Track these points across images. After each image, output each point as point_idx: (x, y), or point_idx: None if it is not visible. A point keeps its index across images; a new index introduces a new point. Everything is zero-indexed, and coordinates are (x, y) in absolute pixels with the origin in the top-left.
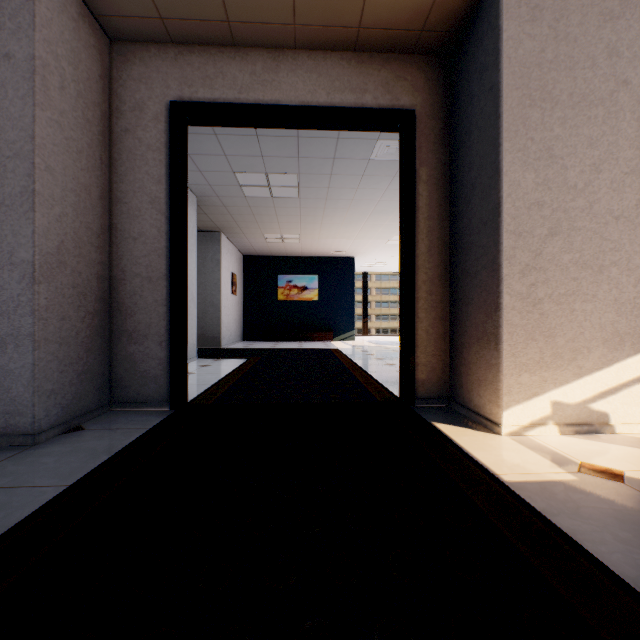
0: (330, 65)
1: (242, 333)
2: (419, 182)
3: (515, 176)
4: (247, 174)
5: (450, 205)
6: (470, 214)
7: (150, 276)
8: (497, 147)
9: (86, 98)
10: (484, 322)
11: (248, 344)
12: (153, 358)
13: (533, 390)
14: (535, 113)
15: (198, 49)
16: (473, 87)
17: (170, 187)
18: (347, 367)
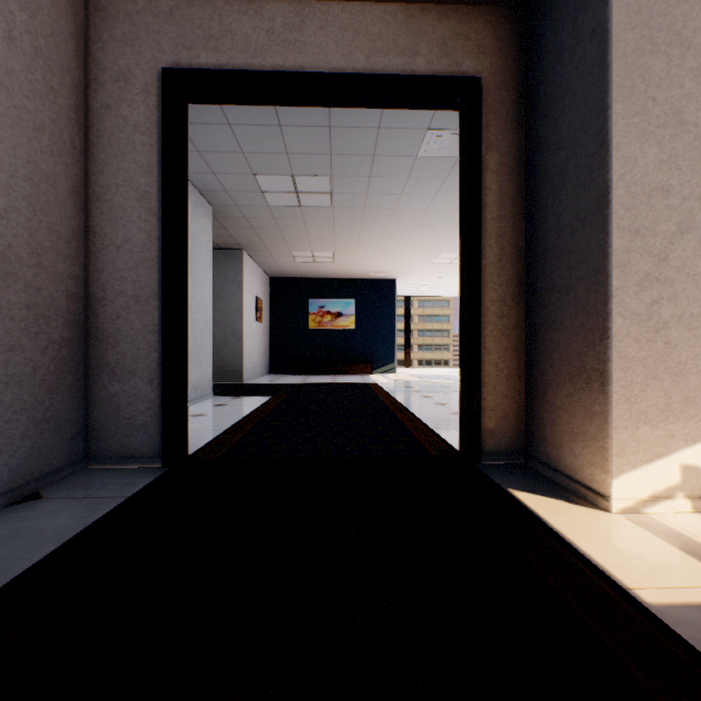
0: (370, 20)
1: (268, 365)
2: (486, 172)
3: (630, 150)
4: (270, 177)
5: (527, 201)
6: (558, 209)
7: (138, 294)
8: (604, 111)
9: (49, 59)
10: (581, 354)
11: (274, 378)
12: (142, 400)
13: (655, 449)
14: (658, 62)
15: (199, 1)
16: (563, 38)
17: (163, 179)
18: (389, 407)
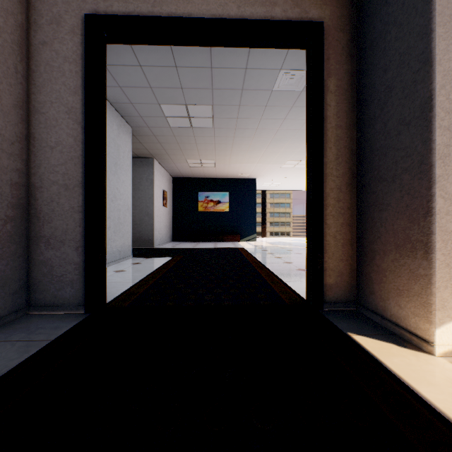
0: None
1: (171, 236)
2: (327, 92)
3: (449, 65)
4: (170, 106)
5: (358, 114)
6: (385, 117)
7: (66, 184)
8: (428, 34)
9: None
10: (406, 228)
11: (175, 244)
12: (69, 263)
13: None
14: None
15: None
16: None
17: (85, 97)
18: (253, 265)
